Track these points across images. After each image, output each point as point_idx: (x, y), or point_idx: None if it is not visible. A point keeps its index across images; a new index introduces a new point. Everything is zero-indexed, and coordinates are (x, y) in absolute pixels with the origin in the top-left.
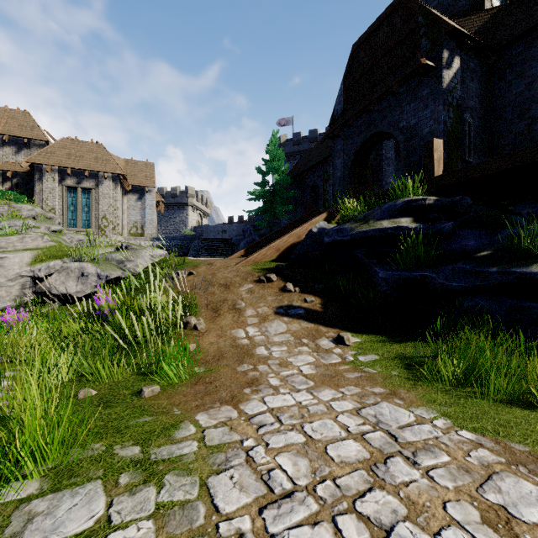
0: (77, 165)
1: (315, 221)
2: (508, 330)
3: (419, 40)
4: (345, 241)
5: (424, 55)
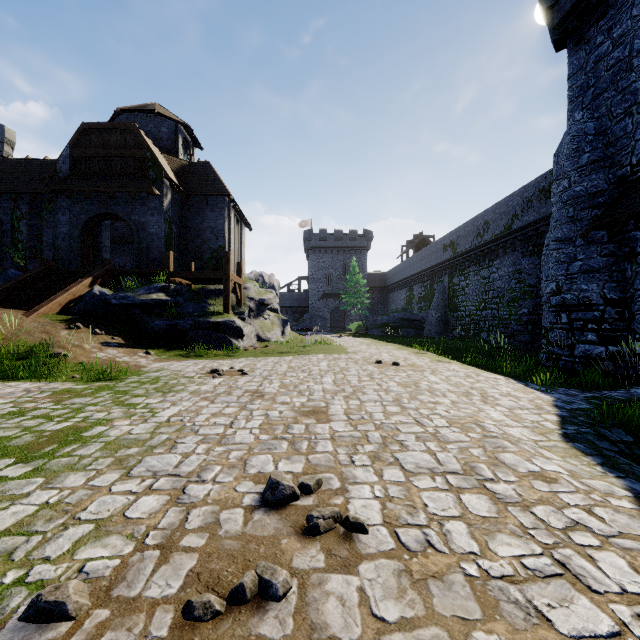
0: None
1: (85, 283)
2: (206, 342)
3: (148, 169)
4: (130, 304)
5: (152, 181)
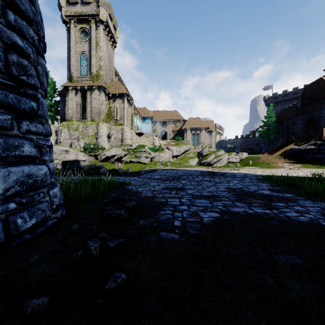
0: (195, 126)
1: (291, 145)
2: None
3: None
4: (299, 150)
5: None
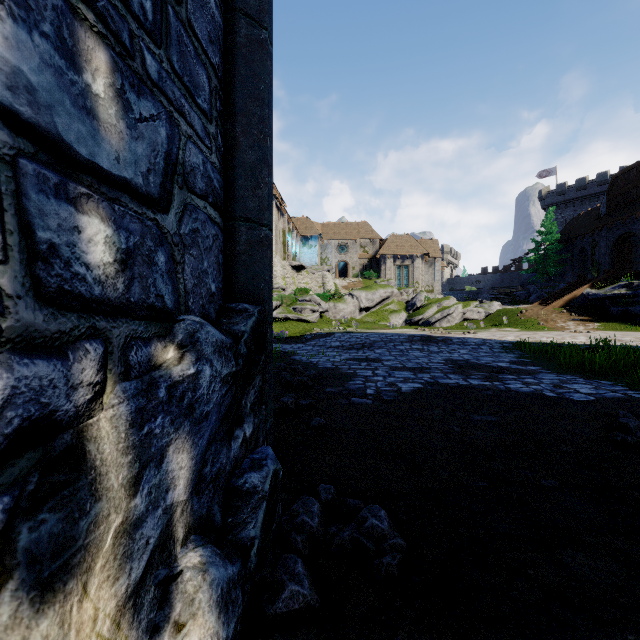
0: (402, 252)
1: (584, 288)
2: None
3: None
4: (597, 298)
5: None
